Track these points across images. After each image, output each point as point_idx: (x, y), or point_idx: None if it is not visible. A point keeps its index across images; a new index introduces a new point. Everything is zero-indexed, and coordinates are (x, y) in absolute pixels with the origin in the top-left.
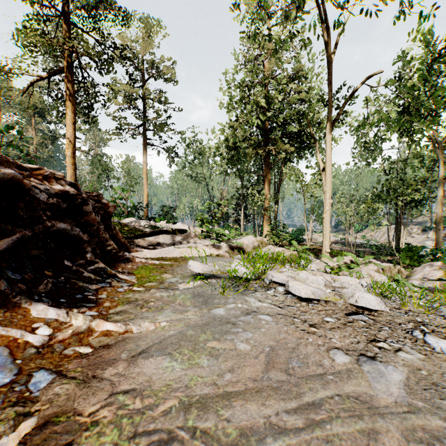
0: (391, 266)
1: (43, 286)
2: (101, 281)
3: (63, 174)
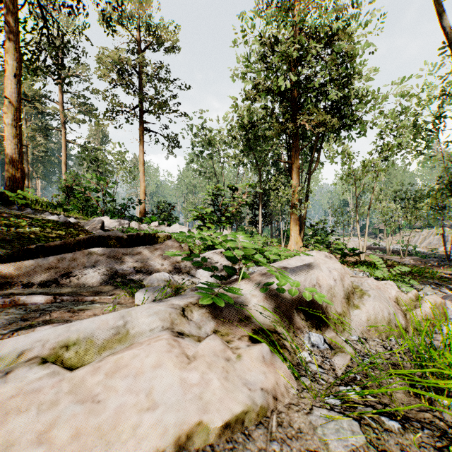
0: None
1: None
2: None
3: None
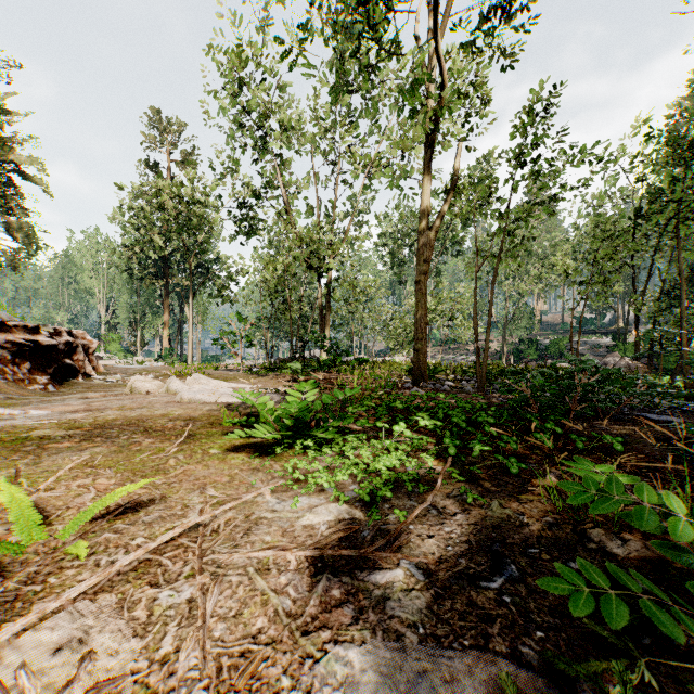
0: None
1: None
2: None
3: None
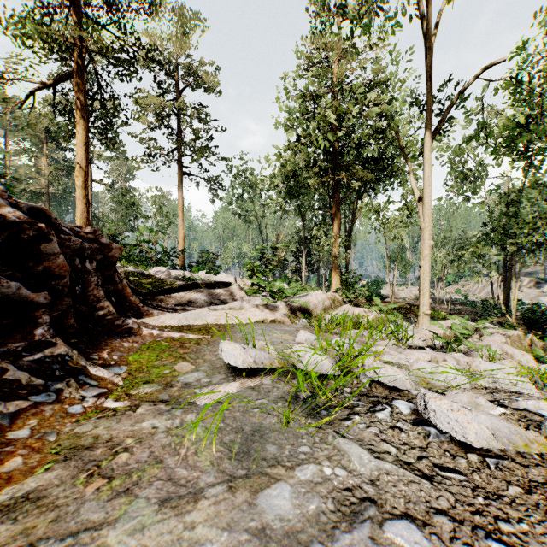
0: (520, 335)
1: None
2: (40, 390)
3: (1, 187)
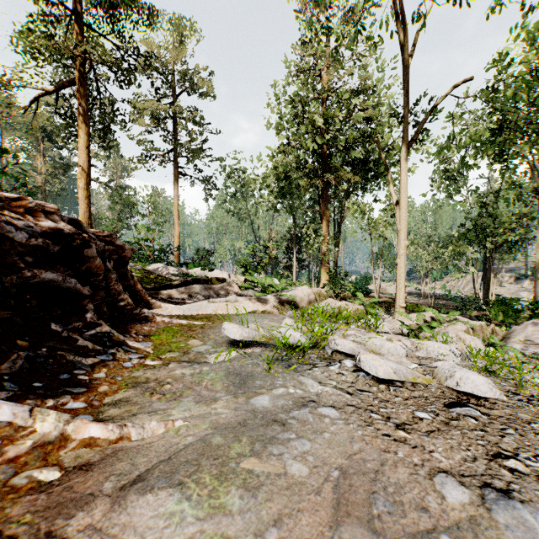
0: (484, 325)
1: (9, 364)
2: (101, 353)
3: (56, 207)
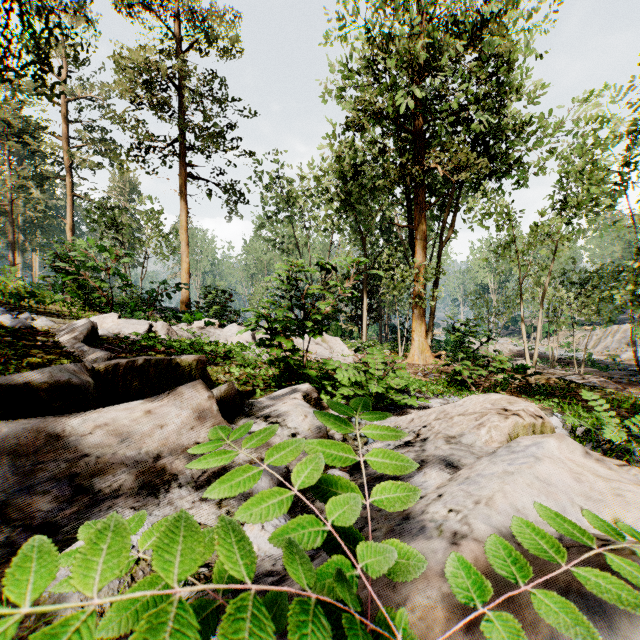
0: None
1: None
2: None
3: None
